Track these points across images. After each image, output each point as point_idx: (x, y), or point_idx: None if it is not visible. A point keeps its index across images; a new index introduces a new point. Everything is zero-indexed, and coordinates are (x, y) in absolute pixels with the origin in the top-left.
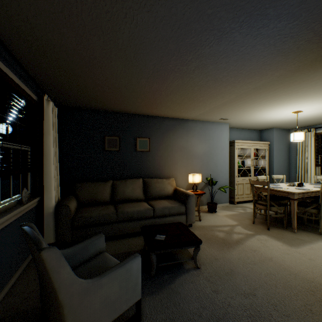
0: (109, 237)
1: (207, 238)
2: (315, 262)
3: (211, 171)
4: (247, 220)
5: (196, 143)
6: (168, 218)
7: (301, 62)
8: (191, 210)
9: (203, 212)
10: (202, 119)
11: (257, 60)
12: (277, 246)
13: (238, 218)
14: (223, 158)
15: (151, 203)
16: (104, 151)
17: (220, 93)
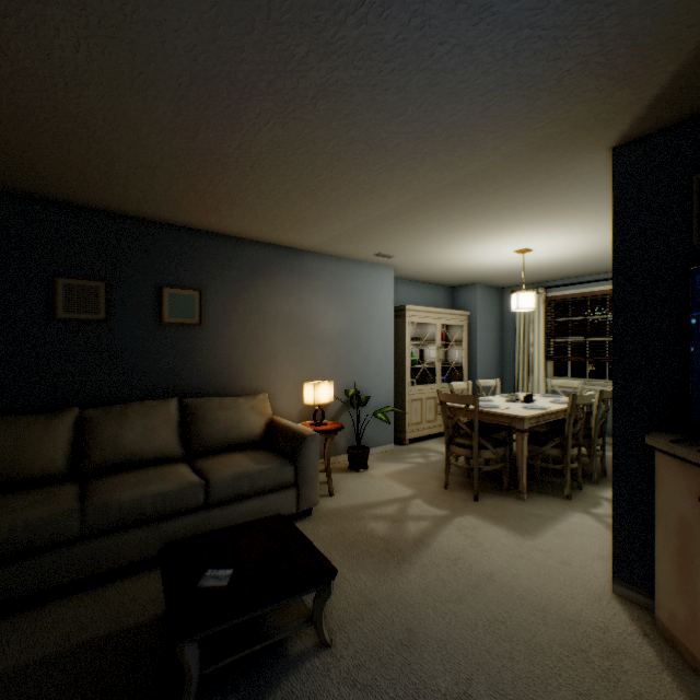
0: (59, 586)
1: (349, 544)
2: (572, 568)
3: (356, 375)
4: (433, 482)
5: (324, 309)
6: (250, 502)
7: (556, 126)
8: (311, 473)
9: (339, 470)
10: (337, 252)
11: (472, 99)
12: (499, 540)
13: (414, 479)
14: (382, 344)
15: (202, 466)
16: (53, 320)
17: (380, 184)
